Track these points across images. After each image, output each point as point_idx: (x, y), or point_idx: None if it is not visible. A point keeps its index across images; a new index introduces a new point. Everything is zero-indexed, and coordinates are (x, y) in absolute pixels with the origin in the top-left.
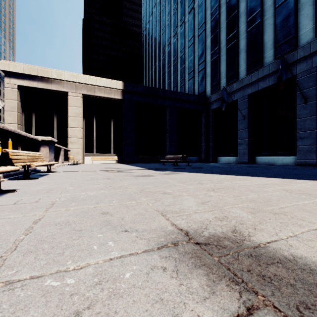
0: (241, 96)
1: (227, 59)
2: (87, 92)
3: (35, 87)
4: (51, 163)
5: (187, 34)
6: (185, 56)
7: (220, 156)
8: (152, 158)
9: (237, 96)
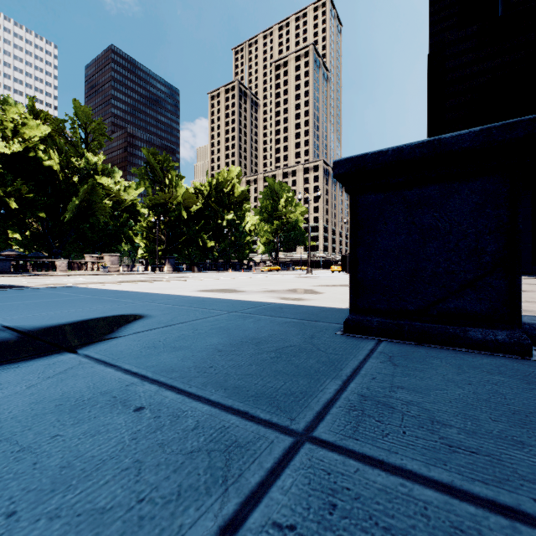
0: None
1: None
2: None
3: None
4: None
5: None
6: None
7: None
8: None
9: None
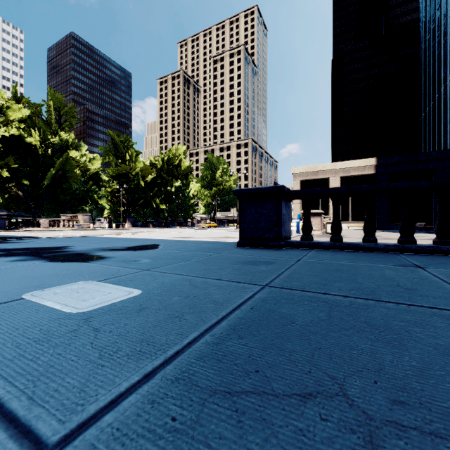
0: None
1: None
2: (343, 174)
3: (309, 179)
4: None
5: None
6: None
7: None
8: None
9: None
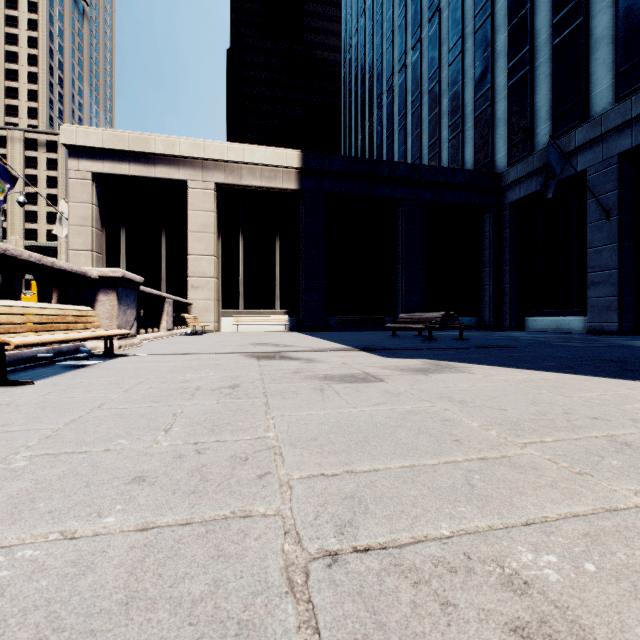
0: (598, 159)
1: (554, 73)
2: (225, 178)
3: (125, 174)
4: (104, 333)
5: (447, 37)
6: (440, 87)
7: (533, 314)
8: (365, 319)
9: (587, 161)
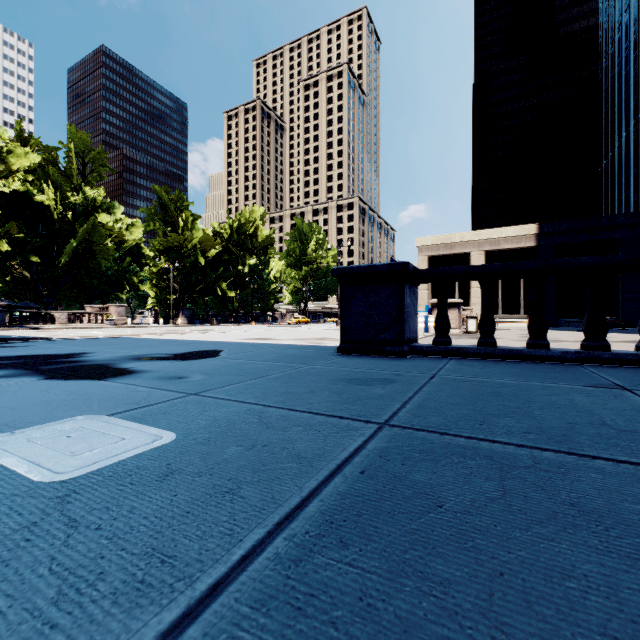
0: None
1: None
2: (490, 247)
3: (441, 254)
4: None
5: None
6: None
7: None
8: None
9: None
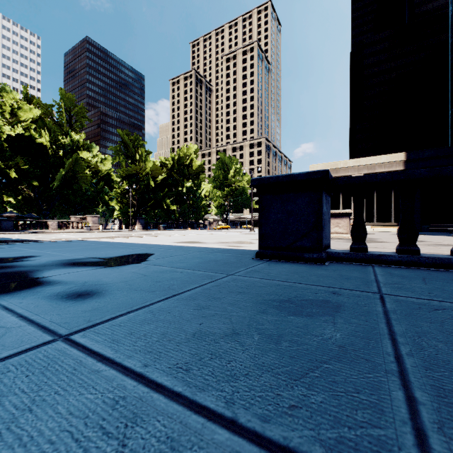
0: None
1: None
2: (367, 171)
3: None
4: None
5: None
6: None
7: None
8: (446, 226)
9: None
